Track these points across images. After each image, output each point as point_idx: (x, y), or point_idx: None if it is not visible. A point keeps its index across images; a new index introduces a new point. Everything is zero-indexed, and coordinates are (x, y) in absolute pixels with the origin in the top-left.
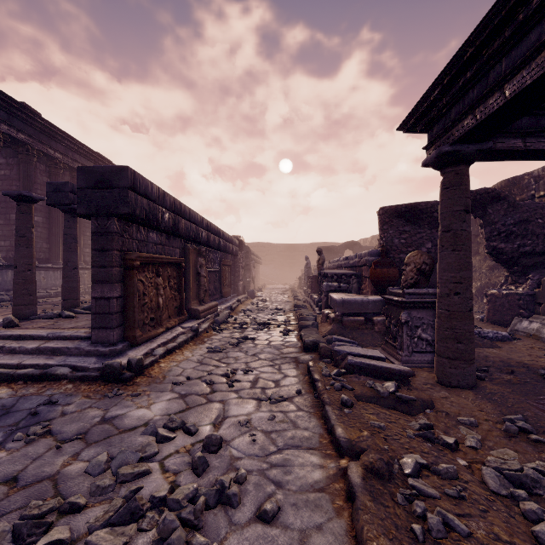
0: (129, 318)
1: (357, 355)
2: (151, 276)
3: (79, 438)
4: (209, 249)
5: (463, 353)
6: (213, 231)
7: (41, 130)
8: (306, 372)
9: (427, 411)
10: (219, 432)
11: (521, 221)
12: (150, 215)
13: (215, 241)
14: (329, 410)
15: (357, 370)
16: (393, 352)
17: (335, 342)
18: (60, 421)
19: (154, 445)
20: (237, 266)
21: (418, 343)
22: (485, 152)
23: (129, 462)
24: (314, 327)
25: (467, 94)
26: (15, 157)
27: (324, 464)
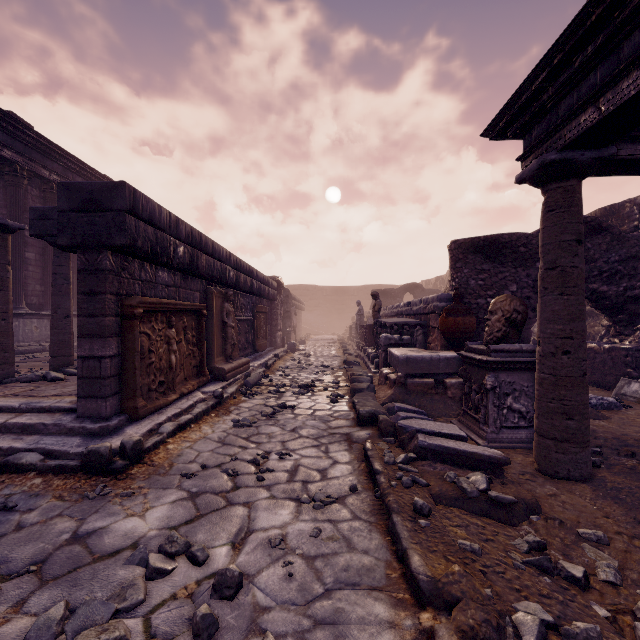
0: (129, 384)
1: (429, 433)
2: (160, 327)
3: (32, 571)
4: (238, 293)
5: (575, 433)
6: (244, 270)
7: (33, 146)
8: (362, 457)
9: (532, 518)
10: (239, 558)
11: (628, 258)
12: (157, 248)
13: (247, 282)
14: (399, 521)
15: (431, 456)
16: (475, 426)
17: (398, 413)
18: (10, 540)
19: (139, 587)
20: (274, 314)
21: (508, 416)
22: (605, 161)
23: (95, 621)
24: (370, 391)
25: (585, 80)
26: (1, 180)
27: (396, 620)
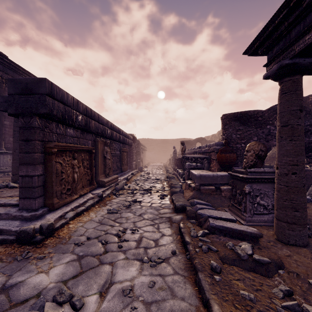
0: (49, 190)
1: (215, 217)
2: (68, 159)
3: None
4: (112, 141)
5: (299, 219)
6: (115, 130)
7: (8, 67)
8: (178, 231)
9: (280, 272)
10: (103, 304)
11: None
12: (66, 116)
13: (117, 136)
14: (202, 277)
15: (217, 232)
16: (238, 213)
17: (196, 205)
18: None
19: None
20: (131, 152)
21: (257, 207)
22: None
23: None
24: (181, 193)
25: (308, 15)
26: None
27: None
